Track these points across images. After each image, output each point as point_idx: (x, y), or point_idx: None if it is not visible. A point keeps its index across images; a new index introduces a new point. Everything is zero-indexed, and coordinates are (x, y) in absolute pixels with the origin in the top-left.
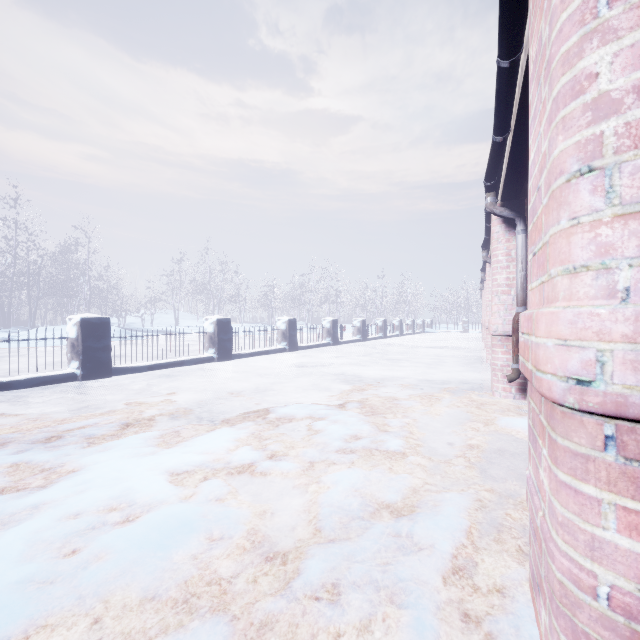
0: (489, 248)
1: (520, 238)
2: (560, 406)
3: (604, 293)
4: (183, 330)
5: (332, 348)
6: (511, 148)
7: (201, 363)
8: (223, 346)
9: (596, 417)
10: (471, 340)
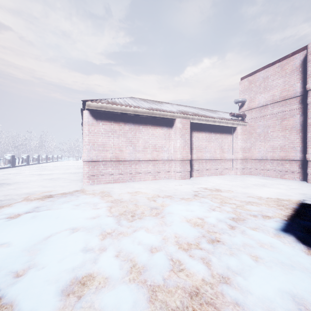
0: None
1: None
2: (83, 161)
3: (85, 154)
4: None
5: (13, 168)
6: None
7: None
8: None
9: (85, 161)
10: (79, 163)
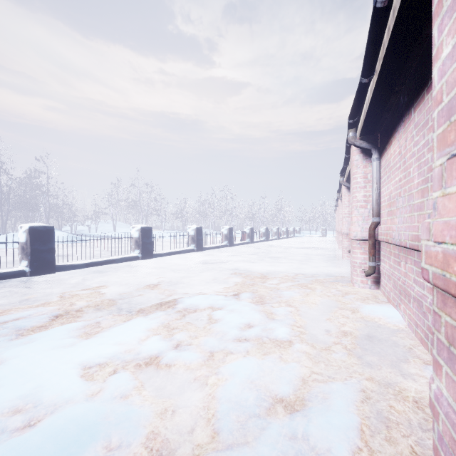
0: (344, 175)
1: (375, 164)
2: None
3: None
4: (114, 236)
5: (229, 249)
6: (374, 88)
7: (128, 261)
8: (146, 248)
9: None
10: (328, 242)
